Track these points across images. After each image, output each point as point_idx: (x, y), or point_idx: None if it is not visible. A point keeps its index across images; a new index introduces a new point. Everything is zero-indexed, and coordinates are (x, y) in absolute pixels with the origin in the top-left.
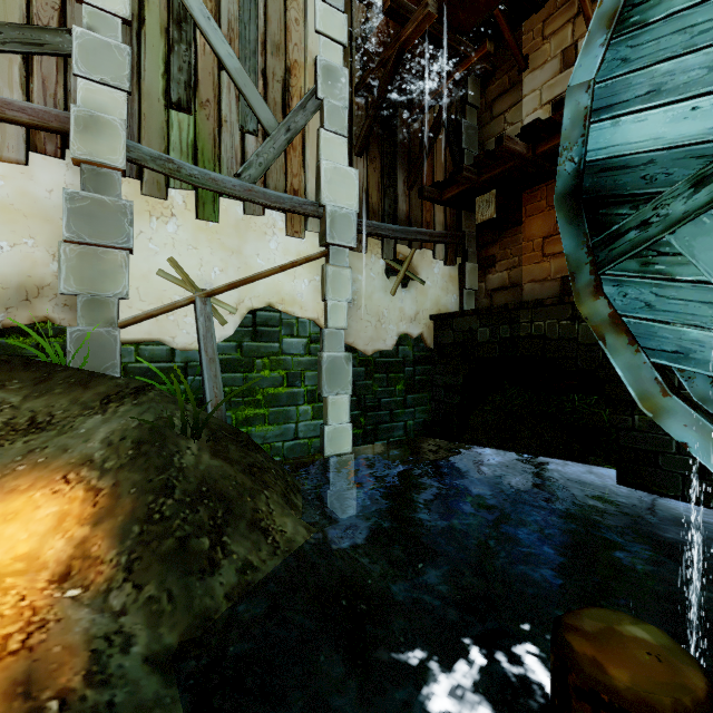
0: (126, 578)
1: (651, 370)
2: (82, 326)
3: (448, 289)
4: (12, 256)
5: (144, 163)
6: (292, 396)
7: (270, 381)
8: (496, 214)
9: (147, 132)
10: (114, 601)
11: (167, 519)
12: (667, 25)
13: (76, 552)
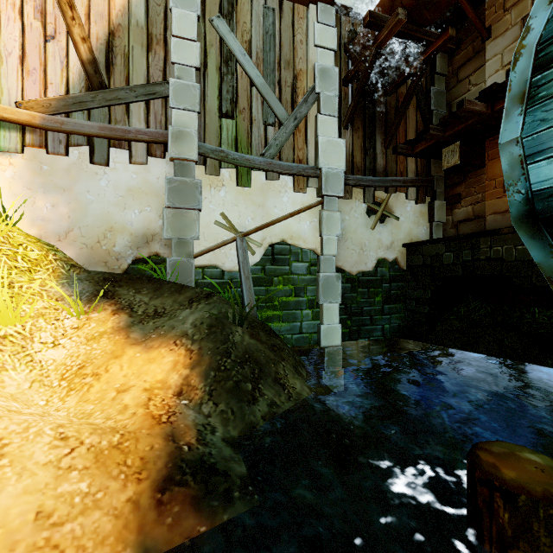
0: (209, 399)
1: None
2: (175, 257)
3: (419, 222)
4: (140, 218)
5: (207, 155)
6: (298, 303)
7: (283, 292)
8: (460, 161)
9: (209, 135)
10: (204, 409)
11: (228, 370)
12: None
13: (184, 382)
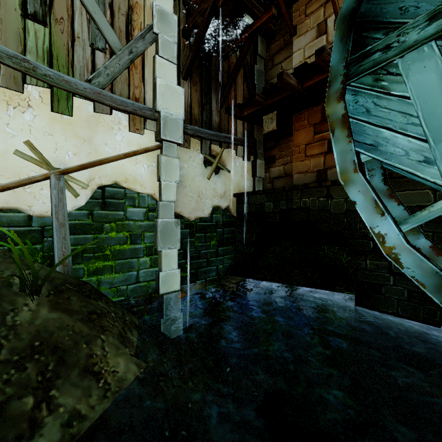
0: None
1: (397, 232)
2: None
3: (245, 176)
4: None
5: None
6: (134, 251)
7: (116, 240)
8: (277, 127)
9: (4, 34)
10: None
11: None
12: None
13: None
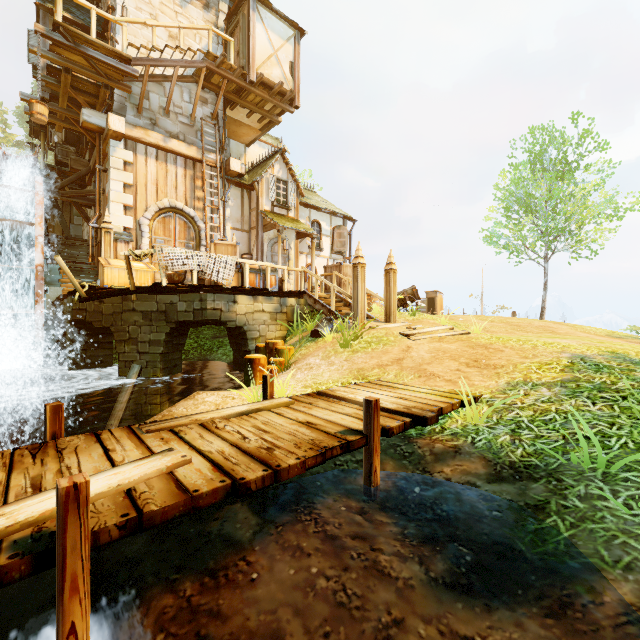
0: None
1: None
2: None
3: None
4: None
5: None
6: None
7: None
8: None
9: None
10: None
11: None
12: None
13: None
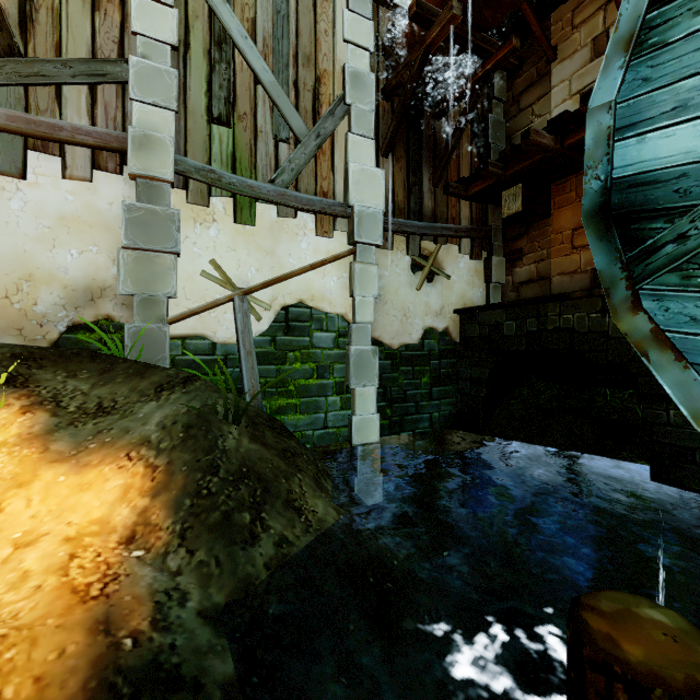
0: (180, 544)
1: (681, 363)
2: (138, 323)
3: (474, 283)
4: (80, 262)
5: (189, 174)
6: (321, 387)
7: (301, 373)
8: (523, 207)
9: (192, 146)
10: (171, 562)
11: (214, 495)
12: (699, 14)
13: (139, 519)
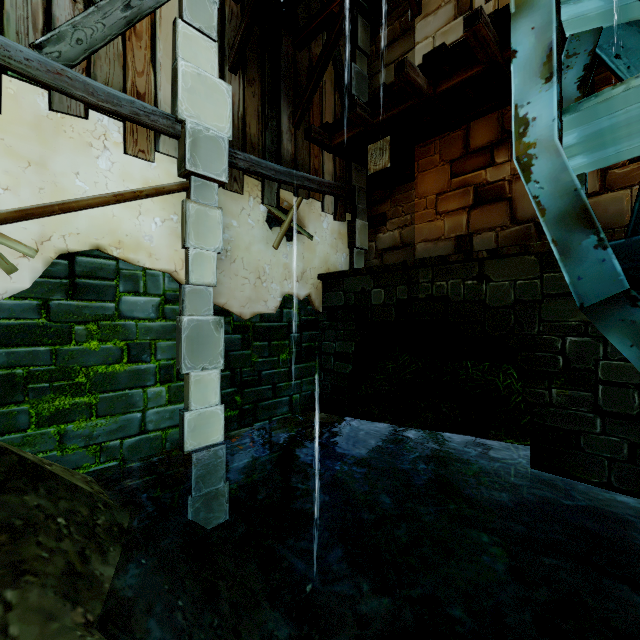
0: None
1: None
2: None
3: (337, 246)
4: None
5: None
6: (136, 374)
7: (99, 356)
8: (390, 163)
9: None
10: None
11: None
12: None
13: None
